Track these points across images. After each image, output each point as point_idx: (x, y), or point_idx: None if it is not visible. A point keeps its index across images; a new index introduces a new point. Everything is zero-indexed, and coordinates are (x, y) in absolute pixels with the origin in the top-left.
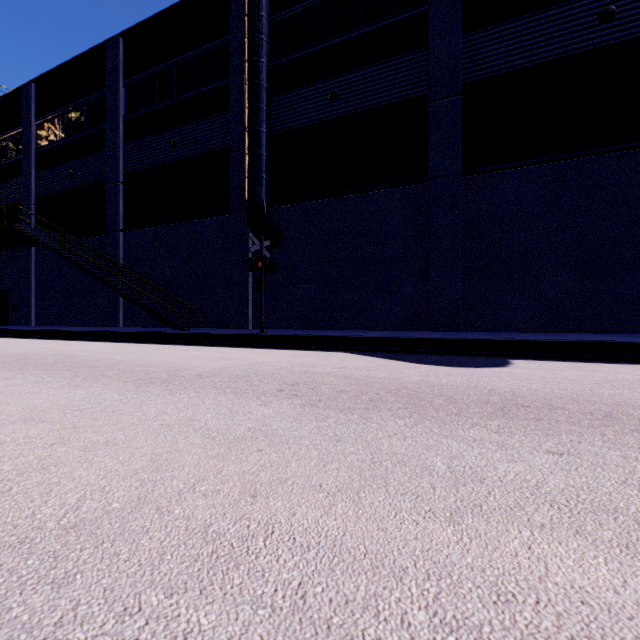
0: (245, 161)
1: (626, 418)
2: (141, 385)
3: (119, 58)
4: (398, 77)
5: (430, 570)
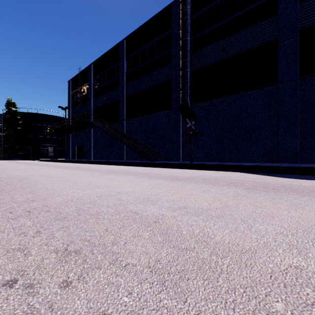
0: (180, 86)
1: None
2: (171, 180)
3: (124, 48)
4: (259, 33)
5: None
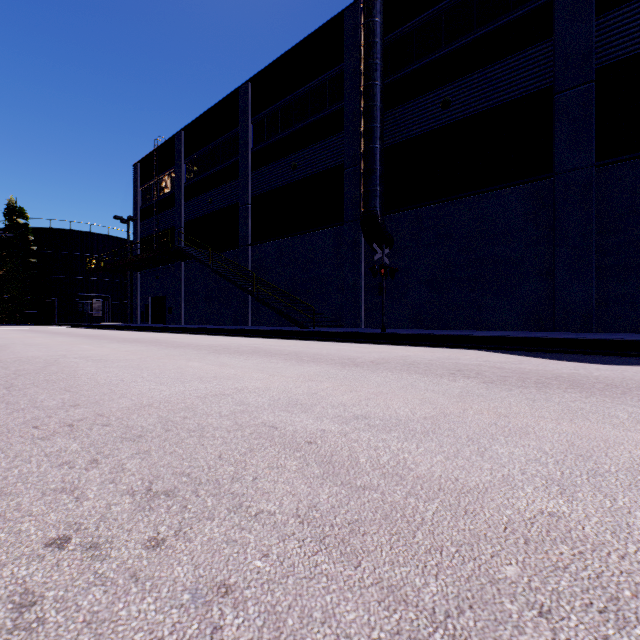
0: (361, 177)
1: None
2: (343, 366)
3: (248, 100)
4: (518, 74)
5: (637, 444)
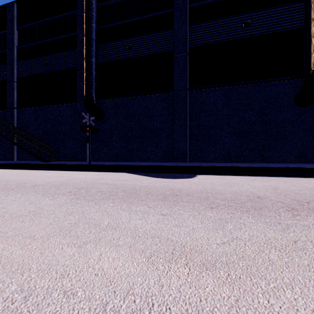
0: (84, 76)
1: (212, 199)
2: None
3: (14, 14)
4: (160, 41)
5: (43, 268)
